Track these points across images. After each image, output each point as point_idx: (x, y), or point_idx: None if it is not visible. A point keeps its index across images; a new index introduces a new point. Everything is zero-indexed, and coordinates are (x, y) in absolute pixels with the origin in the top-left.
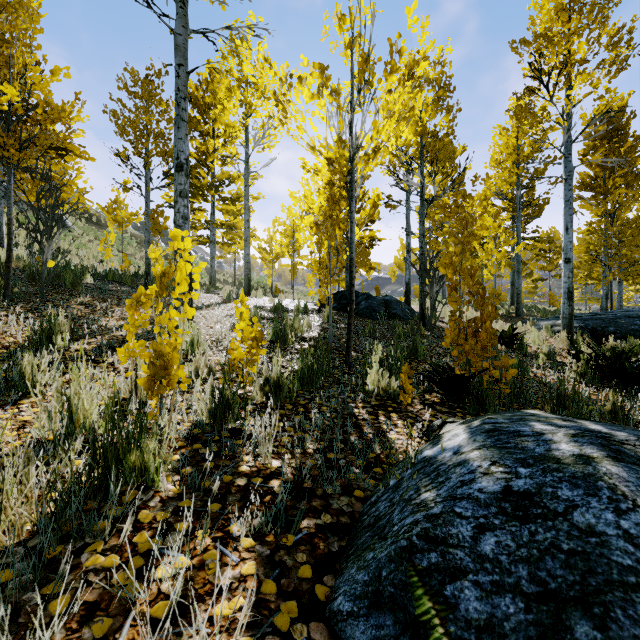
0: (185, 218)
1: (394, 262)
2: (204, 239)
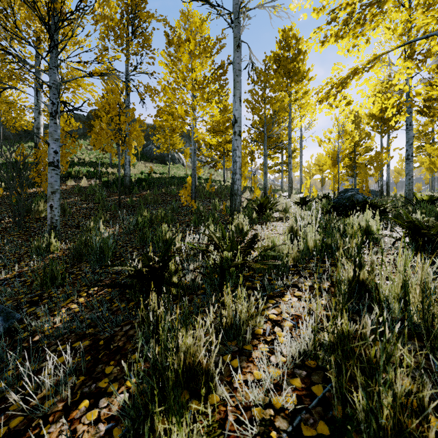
0: (291, 169)
1: (394, 170)
2: (277, 170)
